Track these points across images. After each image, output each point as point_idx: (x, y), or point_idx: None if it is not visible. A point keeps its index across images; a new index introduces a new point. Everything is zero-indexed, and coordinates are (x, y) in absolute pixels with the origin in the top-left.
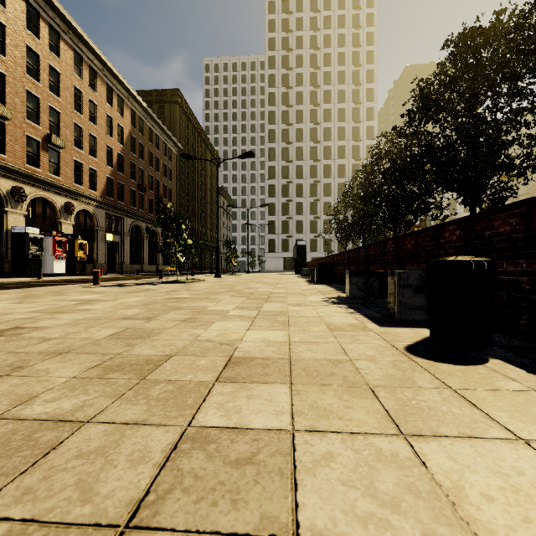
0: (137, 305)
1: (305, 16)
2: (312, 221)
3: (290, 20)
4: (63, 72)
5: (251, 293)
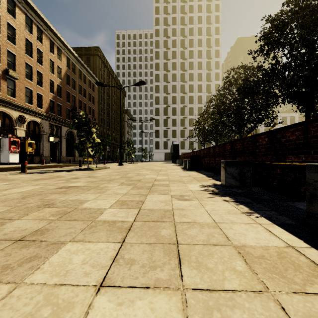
0: (13, 198)
1: (177, 5)
2: (182, 130)
3: (168, 7)
4: (17, 28)
5: (139, 180)
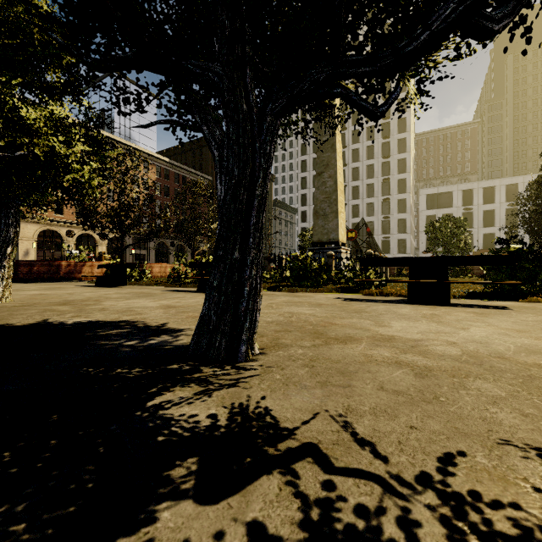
0: None
1: None
2: None
3: None
4: None
5: None
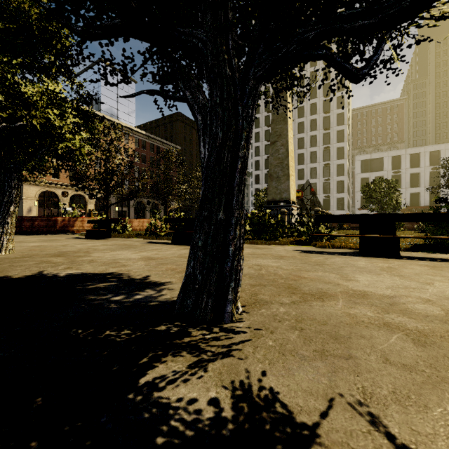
0: None
1: None
2: None
3: None
4: None
5: None
